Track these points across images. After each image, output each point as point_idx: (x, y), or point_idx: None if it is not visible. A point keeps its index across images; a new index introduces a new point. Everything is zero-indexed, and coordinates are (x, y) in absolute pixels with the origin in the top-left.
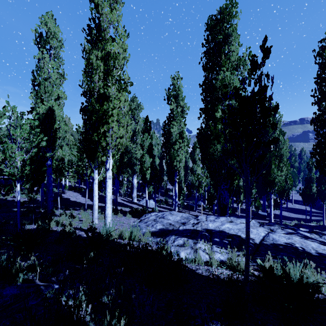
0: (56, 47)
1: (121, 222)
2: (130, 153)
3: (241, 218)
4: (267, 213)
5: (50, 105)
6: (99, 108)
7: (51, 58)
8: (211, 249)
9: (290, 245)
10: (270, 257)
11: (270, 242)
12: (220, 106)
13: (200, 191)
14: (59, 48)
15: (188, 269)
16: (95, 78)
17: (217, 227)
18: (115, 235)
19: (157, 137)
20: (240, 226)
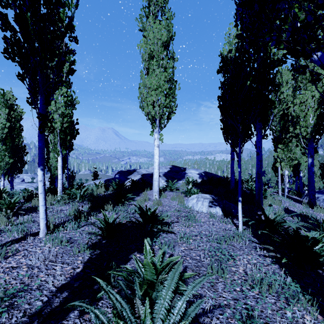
0: None
1: None
2: None
3: None
4: None
5: None
6: None
7: None
8: None
9: None
10: None
11: None
12: None
13: None
14: None
15: None
16: None
17: None
18: None
19: None
20: None
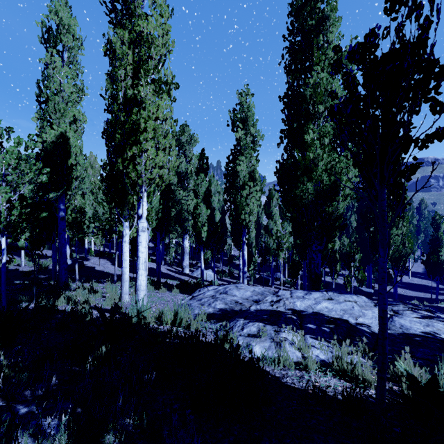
0: (72, 46)
1: (163, 299)
2: (180, 203)
3: (345, 293)
4: (373, 290)
5: (63, 130)
6: (125, 119)
7: (64, 64)
8: (303, 342)
9: (432, 336)
10: (409, 357)
11: (398, 331)
12: (311, 125)
13: (280, 256)
14: (76, 49)
15: (268, 376)
16: (120, 73)
17: (310, 308)
18: (151, 317)
19: (217, 183)
20: (345, 306)
